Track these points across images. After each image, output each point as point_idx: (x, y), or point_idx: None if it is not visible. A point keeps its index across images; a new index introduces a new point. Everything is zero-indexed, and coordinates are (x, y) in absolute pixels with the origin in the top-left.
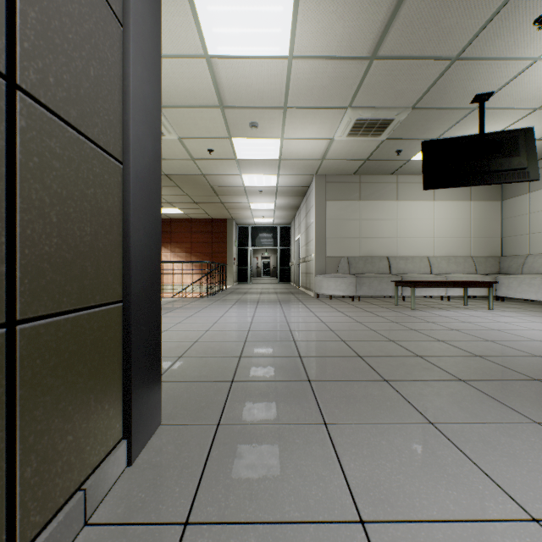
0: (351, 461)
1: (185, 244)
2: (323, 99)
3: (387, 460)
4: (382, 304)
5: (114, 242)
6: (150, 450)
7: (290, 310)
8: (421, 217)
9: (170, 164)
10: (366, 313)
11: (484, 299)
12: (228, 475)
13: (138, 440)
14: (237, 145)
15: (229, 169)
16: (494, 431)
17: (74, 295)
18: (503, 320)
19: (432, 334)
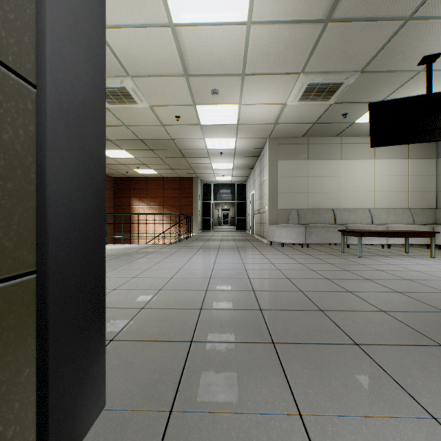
0: None
1: (158, 198)
2: (278, 65)
3: None
4: (329, 251)
5: (18, 192)
6: None
7: (248, 257)
8: (362, 173)
9: (144, 130)
10: (317, 260)
11: (422, 246)
12: None
13: None
14: (200, 111)
15: (194, 134)
16: None
17: None
18: None
19: (387, 284)
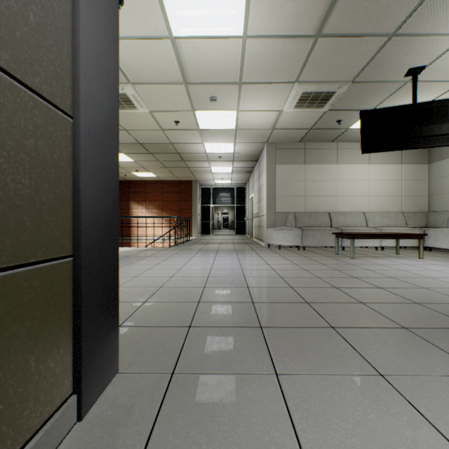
0: (304, 419)
1: (157, 202)
2: (273, 75)
3: (340, 418)
4: (324, 253)
5: (62, 196)
6: (103, 402)
7: (245, 258)
8: (358, 178)
9: (143, 134)
10: (311, 261)
11: (414, 249)
12: (177, 434)
13: (90, 393)
14: (199, 117)
15: (193, 138)
16: (446, 385)
17: (7, 252)
18: (434, 268)
19: (371, 282)
